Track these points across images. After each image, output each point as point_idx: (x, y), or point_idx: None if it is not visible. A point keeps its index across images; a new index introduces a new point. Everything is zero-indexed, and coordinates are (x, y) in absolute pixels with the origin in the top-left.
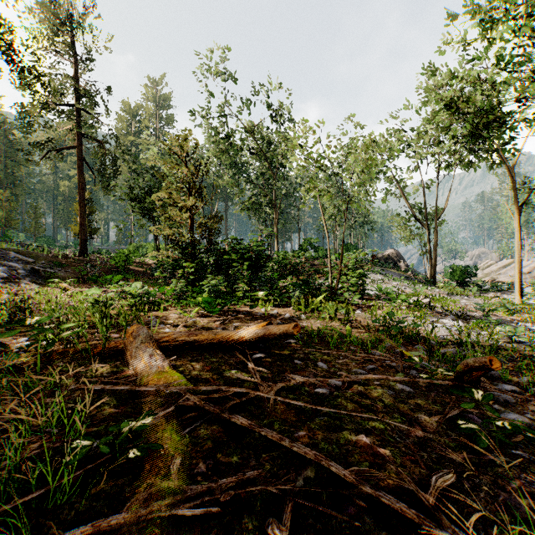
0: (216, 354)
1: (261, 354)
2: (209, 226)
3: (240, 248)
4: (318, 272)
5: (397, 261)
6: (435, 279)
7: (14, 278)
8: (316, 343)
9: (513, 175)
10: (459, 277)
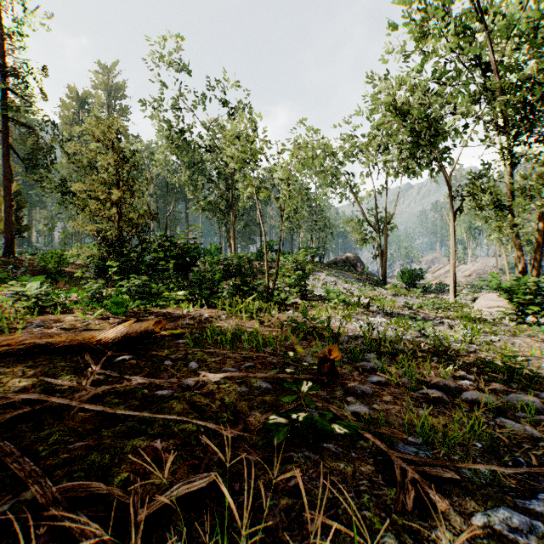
0: (72, 358)
1: (126, 356)
2: (137, 222)
3: (169, 246)
4: (264, 273)
5: (354, 264)
6: (385, 281)
7: None
8: (210, 343)
9: (449, 183)
10: (407, 279)
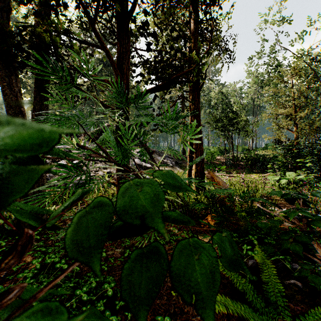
0: None
1: None
2: None
3: None
4: None
5: None
6: None
7: (173, 166)
8: None
9: None
10: None
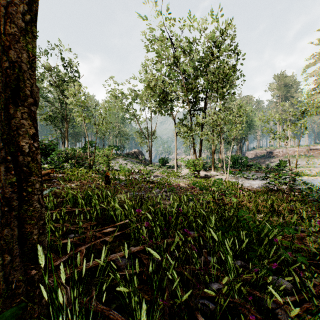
0: None
1: None
2: None
3: None
4: (88, 158)
5: (138, 155)
6: (151, 163)
7: None
8: (67, 181)
9: (174, 120)
10: (161, 162)
